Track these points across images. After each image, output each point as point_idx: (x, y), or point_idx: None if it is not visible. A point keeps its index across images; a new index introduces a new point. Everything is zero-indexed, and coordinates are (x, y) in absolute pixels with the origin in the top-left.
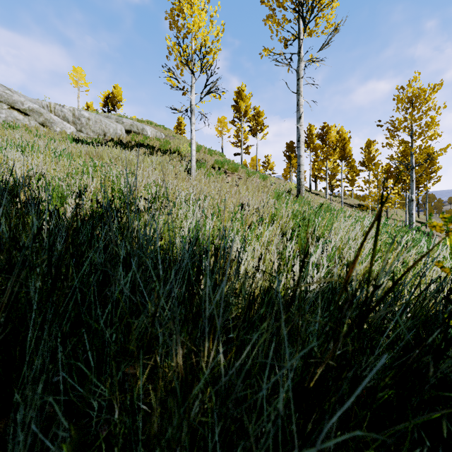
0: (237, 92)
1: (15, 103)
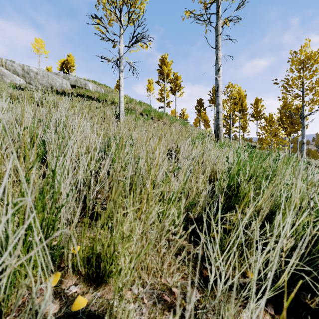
0: (161, 59)
1: None
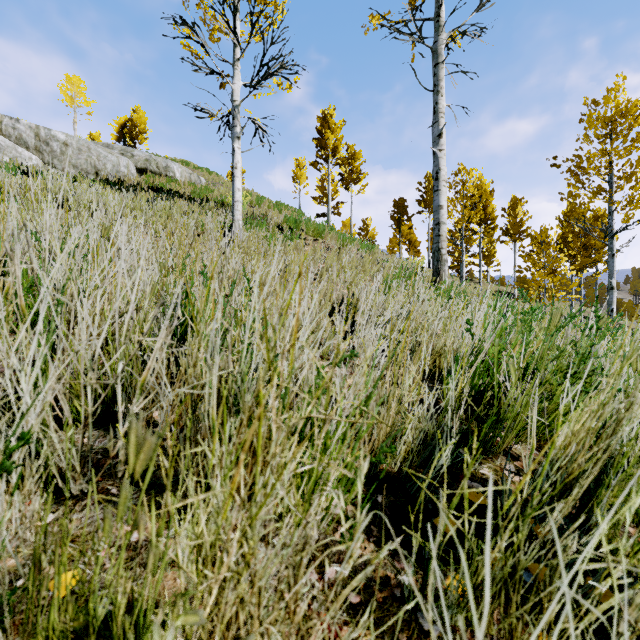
0: (322, 117)
1: None
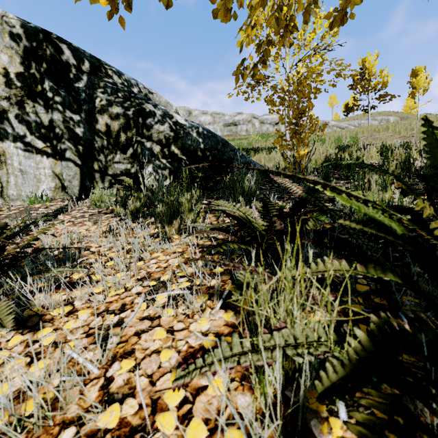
0: None
1: (341, 126)
